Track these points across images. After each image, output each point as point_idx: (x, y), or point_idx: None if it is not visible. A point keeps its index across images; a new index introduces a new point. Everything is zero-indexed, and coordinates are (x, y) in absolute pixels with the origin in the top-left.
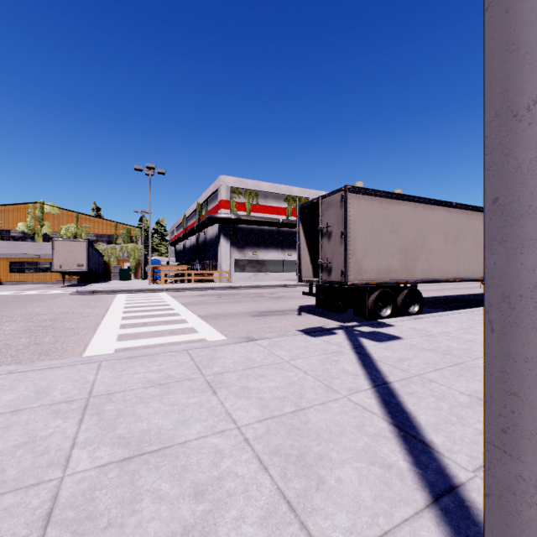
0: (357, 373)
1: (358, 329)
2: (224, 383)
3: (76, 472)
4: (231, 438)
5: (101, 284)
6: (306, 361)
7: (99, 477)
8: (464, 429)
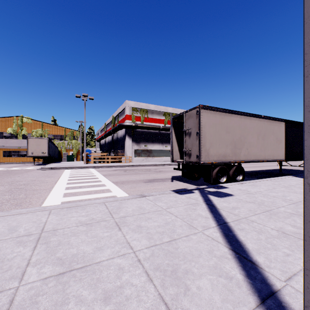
0: (208, 217)
1: (207, 189)
2: (126, 223)
3: (27, 283)
4: (129, 259)
5: (56, 164)
6: (176, 209)
7: (42, 286)
8: (276, 252)
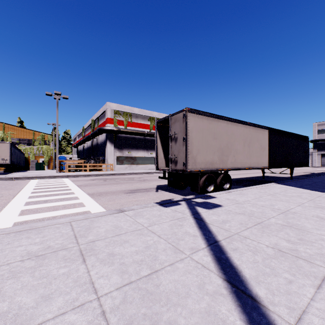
0: (196, 235)
1: (194, 200)
2: (94, 251)
3: None
4: (89, 312)
5: (21, 173)
6: (160, 226)
7: None
8: (277, 279)
